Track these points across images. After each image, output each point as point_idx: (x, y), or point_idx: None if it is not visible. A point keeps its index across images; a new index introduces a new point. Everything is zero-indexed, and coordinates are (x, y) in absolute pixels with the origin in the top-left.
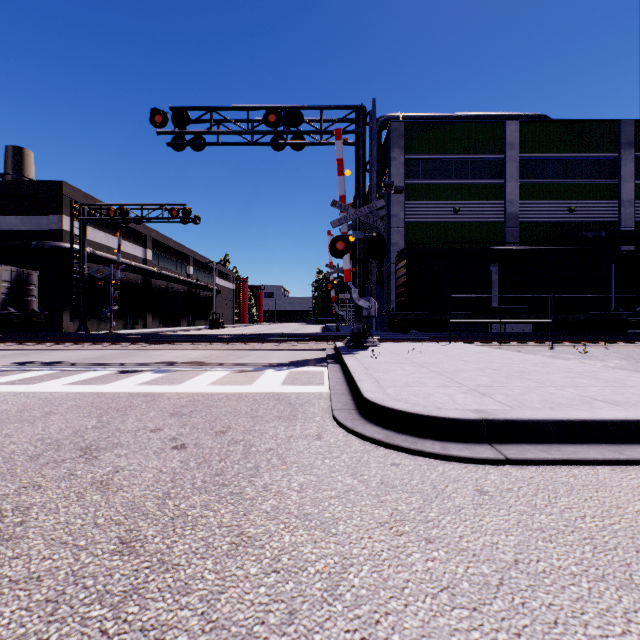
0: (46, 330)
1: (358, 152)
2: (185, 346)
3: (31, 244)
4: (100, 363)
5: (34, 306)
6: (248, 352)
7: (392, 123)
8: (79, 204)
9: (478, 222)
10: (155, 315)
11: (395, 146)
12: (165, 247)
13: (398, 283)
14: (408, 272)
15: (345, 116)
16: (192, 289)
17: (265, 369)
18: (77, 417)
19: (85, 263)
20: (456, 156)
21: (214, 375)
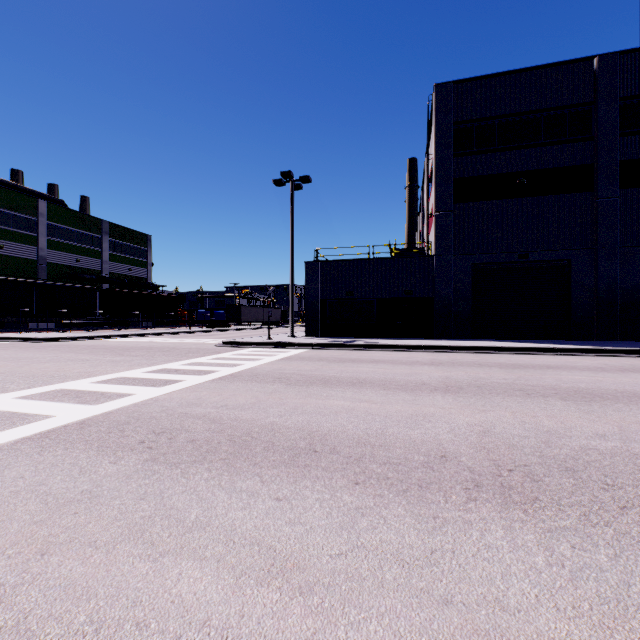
0: None
1: None
2: None
3: None
4: None
5: None
6: None
7: None
8: None
9: (19, 257)
10: None
11: None
12: None
13: None
14: None
15: None
16: None
17: None
18: None
19: None
20: (1, 209)
21: None
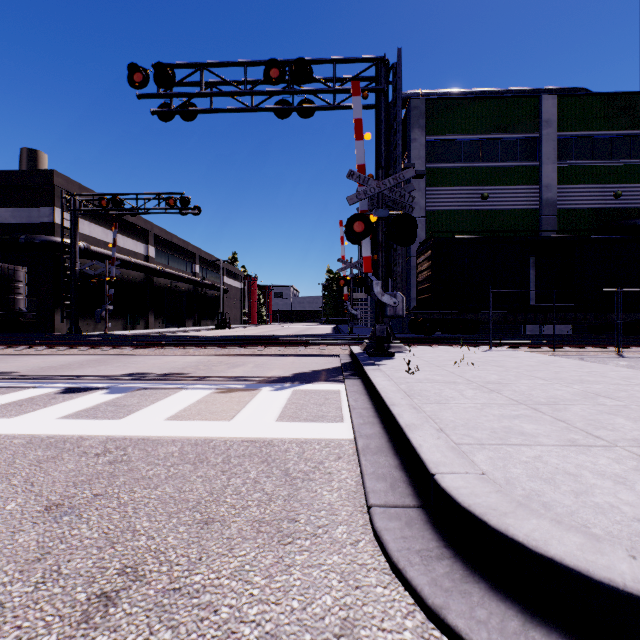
0: (37, 331)
1: (379, 115)
2: (174, 351)
3: (19, 238)
4: (53, 375)
5: (21, 305)
6: (246, 359)
7: (412, 100)
8: (70, 194)
9: (509, 210)
10: (158, 315)
11: (415, 126)
12: (169, 244)
13: (420, 278)
14: (433, 265)
15: (363, 70)
16: (198, 288)
17: (260, 387)
18: None
19: (77, 258)
20: (484, 136)
21: (186, 398)
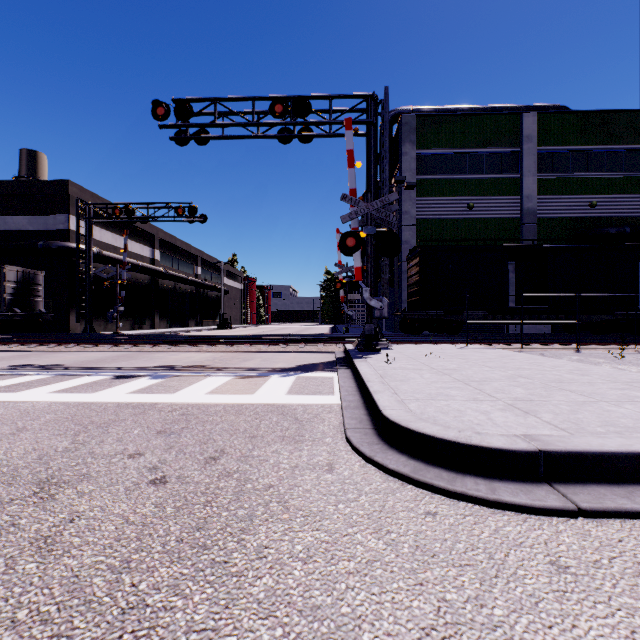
0: (53, 331)
1: (369, 143)
2: (189, 348)
3: (38, 244)
4: (97, 367)
5: (40, 306)
6: (253, 355)
7: (403, 117)
8: (85, 203)
9: (493, 218)
10: (163, 315)
11: (406, 140)
12: (173, 247)
13: (410, 282)
14: (421, 271)
15: (355, 105)
16: (200, 289)
17: (270, 374)
18: (50, 435)
19: (91, 263)
20: (470, 150)
21: (214, 381)
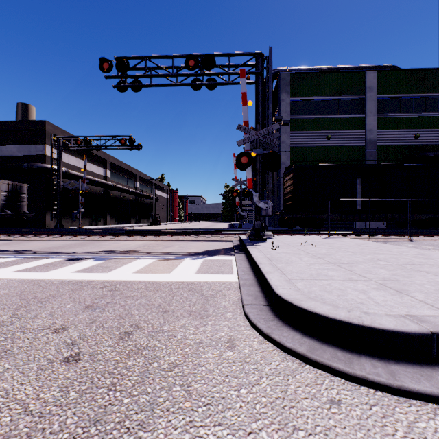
0: (34, 226)
1: (258, 88)
2: (127, 238)
3: (23, 165)
4: (57, 251)
5: (25, 209)
6: (173, 243)
7: (281, 74)
8: (56, 136)
9: (345, 146)
10: (112, 216)
11: (283, 91)
12: (119, 168)
13: (286, 191)
14: (294, 183)
15: (247, 61)
16: (138, 197)
17: (184, 257)
18: None
19: (61, 178)
20: (328, 97)
21: (141, 263)
